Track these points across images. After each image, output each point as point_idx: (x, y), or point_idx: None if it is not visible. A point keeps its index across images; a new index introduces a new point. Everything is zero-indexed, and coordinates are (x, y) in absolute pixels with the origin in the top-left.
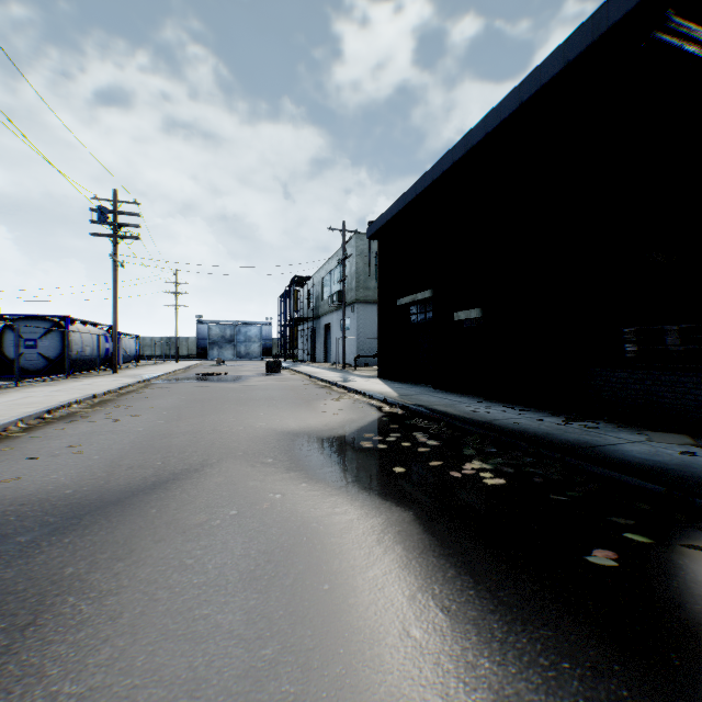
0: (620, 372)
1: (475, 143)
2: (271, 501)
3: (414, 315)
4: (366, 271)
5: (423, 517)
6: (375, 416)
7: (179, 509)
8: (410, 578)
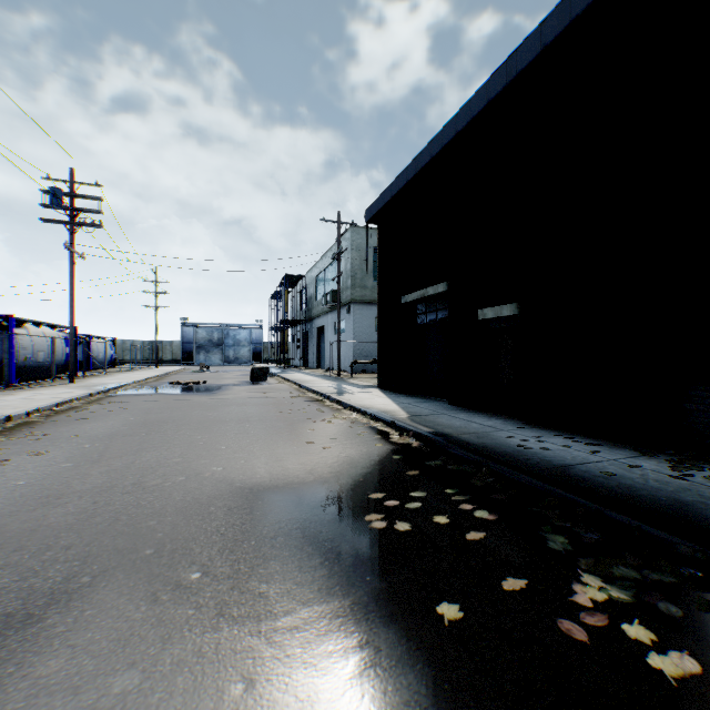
0: None
1: (524, 65)
2: None
3: (422, 314)
4: (363, 268)
5: None
6: (382, 451)
7: None
8: None
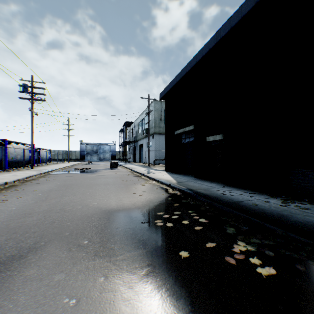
0: None
1: (223, 35)
2: None
3: (183, 139)
4: (159, 119)
5: None
6: (164, 196)
7: None
8: None
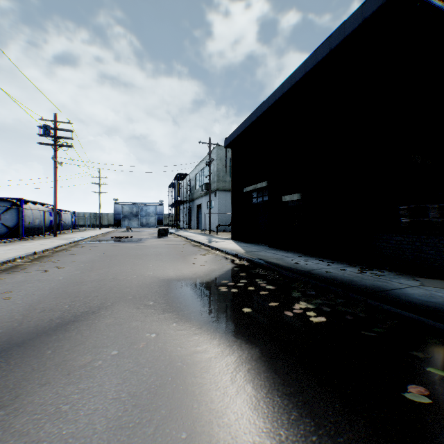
0: (397, 236)
1: (298, 79)
2: (147, 341)
3: (255, 198)
4: (224, 170)
5: (267, 354)
6: (229, 266)
7: (70, 350)
8: (259, 422)
